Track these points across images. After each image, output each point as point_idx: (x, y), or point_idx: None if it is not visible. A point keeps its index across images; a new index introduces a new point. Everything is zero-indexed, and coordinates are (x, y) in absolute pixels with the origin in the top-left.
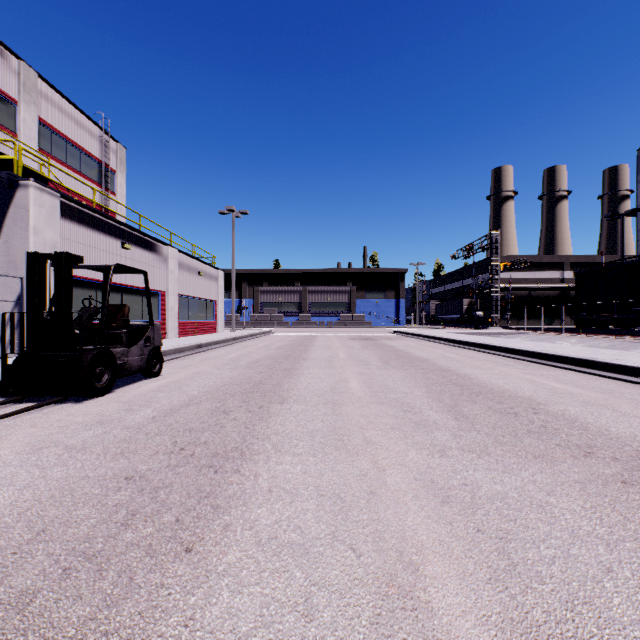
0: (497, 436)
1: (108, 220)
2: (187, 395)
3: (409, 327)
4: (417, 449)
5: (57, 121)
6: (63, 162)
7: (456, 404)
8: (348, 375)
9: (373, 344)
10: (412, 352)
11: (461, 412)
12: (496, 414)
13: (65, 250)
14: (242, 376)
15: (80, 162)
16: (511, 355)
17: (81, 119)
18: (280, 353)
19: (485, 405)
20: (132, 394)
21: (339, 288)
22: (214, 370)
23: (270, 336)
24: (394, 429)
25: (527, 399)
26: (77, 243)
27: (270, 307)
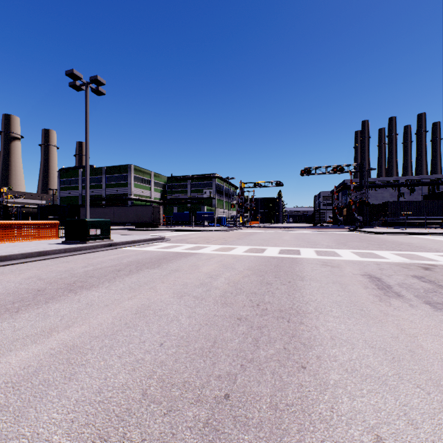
0: None
1: None
2: None
3: None
4: None
5: None
6: None
7: None
8: None
9: None
10: None
11: None
12: None
13: None
14: None
15: None
16: None
17: None
18: None
19: None
20: None
21: None
22: None
23: None
24: None
25: None
26: None
27: None
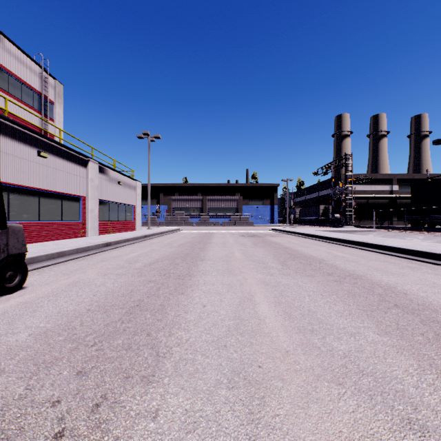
0: None
1: (22, 129)
2: None
3: (281, 226)
4: None
5: None
6: (5, 90)
7: None
8: (251, 287)
9: (261, 241)
10: (300, 250)
11: None
12: None
13: None
14: (123, 290)
15: (21, 92)
16: (399, 254)
17: (22, 57)
18: (180, 251)
19: None
20: None
21: (230, 197)
22: (97, 278)
23: (177, 233)
24: None
25: None
26: None
27: (179, 211)
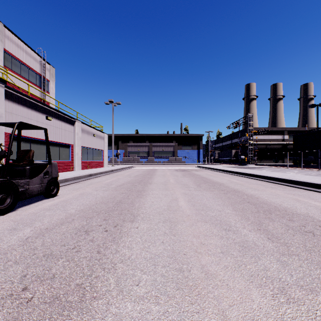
0: (319, 263)
1: (37, 103)
2: (66, 213)
3: (205, 164)
4: (257, 287)
5: (15, 51)
6: (18, 74)
7: (260, 222)
8: (177, 195)
9: (188, 173)
10: (211, 178)
11: (269, 231)
12: (297, 233)
13: (9, 119)
14: (109, 196)
15: (28, 74)
16: (270, 181)
17: (29, 51)
18: (136, 179)
19: (282, 223)
20: (27, 212)
21: (168, 144)
22: (93, 191)
23: (132, 169)
24: (224, 253)
25: (307, 216)
26: (17, 115)
27: (133, 154)
